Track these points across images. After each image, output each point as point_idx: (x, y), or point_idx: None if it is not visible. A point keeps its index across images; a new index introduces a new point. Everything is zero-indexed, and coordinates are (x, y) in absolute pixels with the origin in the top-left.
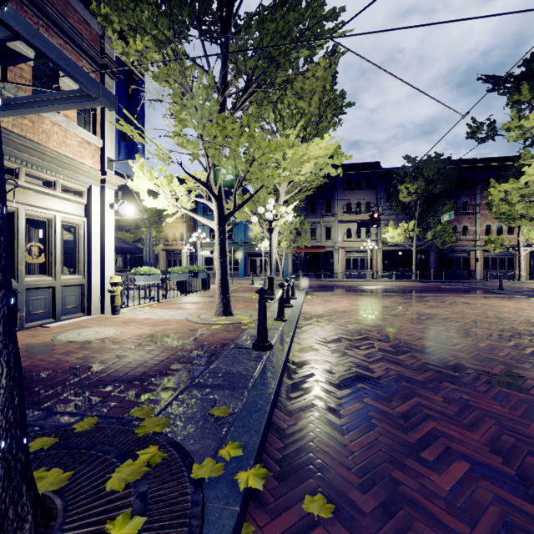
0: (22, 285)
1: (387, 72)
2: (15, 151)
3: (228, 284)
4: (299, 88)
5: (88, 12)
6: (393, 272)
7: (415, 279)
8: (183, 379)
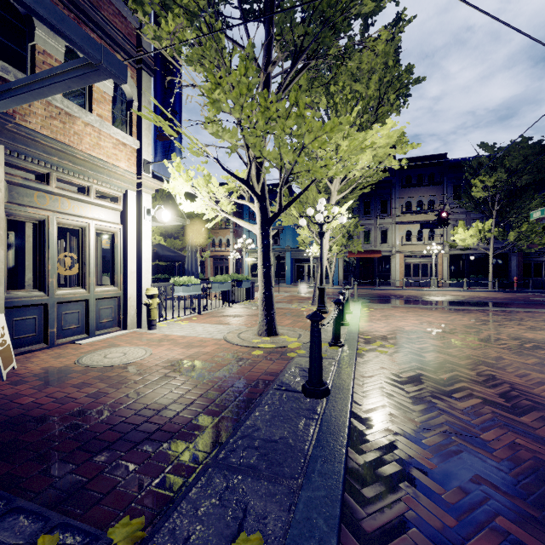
0: (52, 299)
1: (487, 13)
2: (43, 154)
3: (272, 299)
4: (355, 68)
5: (124, 4)
6: (464, 280)
7: (493, 289)
8: (205, 445)
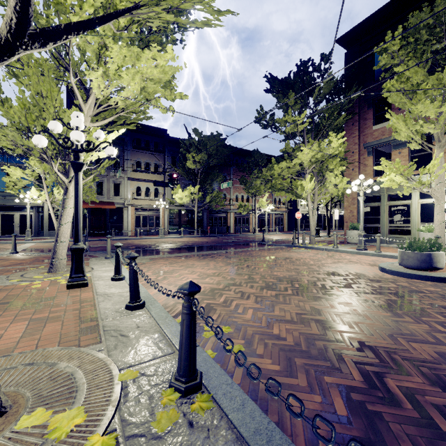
0: None
1: None
2: None
3: None
4: None
5: None
6: (182, 229)
7: (197, 235)
8: None
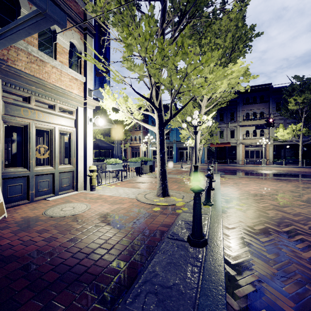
0: (32, 173)
1: None
2: (26, 85)
3: (165, 173)
4: (217, 29)
5: None
6: (283, 160)
7: (302, 166)
8: (117, 288)
